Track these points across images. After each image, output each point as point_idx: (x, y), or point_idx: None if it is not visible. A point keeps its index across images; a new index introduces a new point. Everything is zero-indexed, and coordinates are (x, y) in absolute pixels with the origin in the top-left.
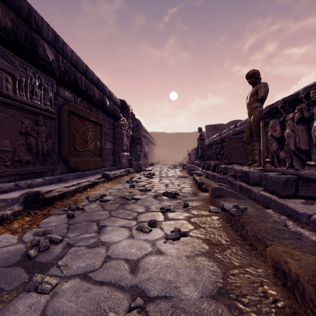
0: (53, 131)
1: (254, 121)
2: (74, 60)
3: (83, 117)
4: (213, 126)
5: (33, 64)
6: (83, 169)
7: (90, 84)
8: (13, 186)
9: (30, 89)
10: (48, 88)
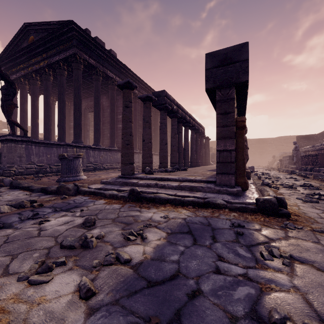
0: None
1: None
2: None
3: None
4: (304, 137)
5: None
6: None
7: None
8: None
9: None
10: None
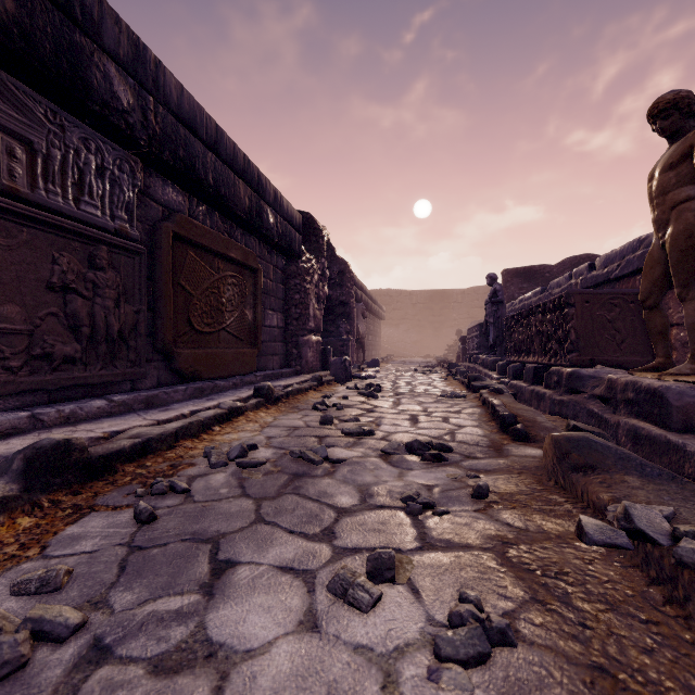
0: (136, 284)
1: (678, 241)
2: (186, 112)
3: (212, 250)
4: (521, 272)
5: (83, 118)
6: (210, 374)
7: (226, 171)
8: (23, 421)
9: (75, 179)
10: (123, 177)
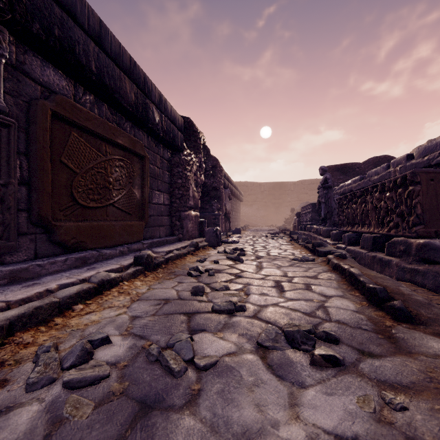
0: (3, 156)
1: None
2: None
3: (98, 135)
4: (339, 167)
5: None
6: (96, 244)
7: (111, 65)
8: None
9: None
10: None
